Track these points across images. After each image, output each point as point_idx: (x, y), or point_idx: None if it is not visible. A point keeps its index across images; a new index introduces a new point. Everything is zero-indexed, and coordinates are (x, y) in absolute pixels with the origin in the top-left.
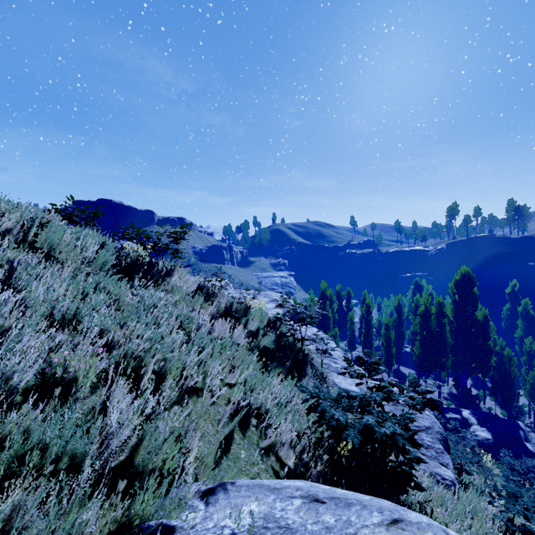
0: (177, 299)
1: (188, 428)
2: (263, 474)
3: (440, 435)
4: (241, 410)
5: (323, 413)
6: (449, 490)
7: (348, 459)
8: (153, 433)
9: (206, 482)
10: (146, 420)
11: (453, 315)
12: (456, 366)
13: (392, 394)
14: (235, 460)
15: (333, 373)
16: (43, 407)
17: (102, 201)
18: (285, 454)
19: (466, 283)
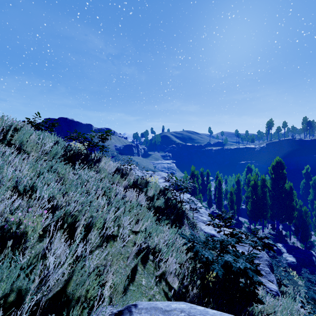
0: (103, 177)
1: (106, 264)
2: (157, 295)
3: (268, 261)
4: (142, 250)
5: (197, 252)
6: (274, 297)
7: (213, 283)
8: (80, 271)
9: (117, 308)
10: (77, 259)
11: (271, 186)
12: (272, 217)
13: (241, 239)
14: (138, 286)
15: (200, 222)
16: (2, 253)
17: (61, 119)
18: (172, 280)
19: (279, 167)
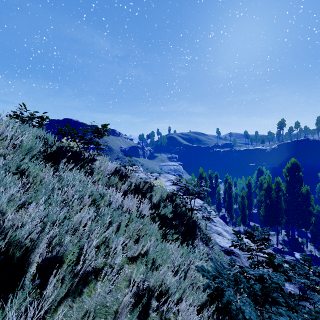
0: (97, 180)
1: None
2: None
3: (300, 285)
4: (141, 291)
5: (228, 304)
6: None
7: None
8: None
9: None
10: None
11: (286, 190)
12: (287, 223)
13: (289, 275)
14: None
15: (214, 234)
16: None
17: (66, 120)
18: None
19: (295, 169)
